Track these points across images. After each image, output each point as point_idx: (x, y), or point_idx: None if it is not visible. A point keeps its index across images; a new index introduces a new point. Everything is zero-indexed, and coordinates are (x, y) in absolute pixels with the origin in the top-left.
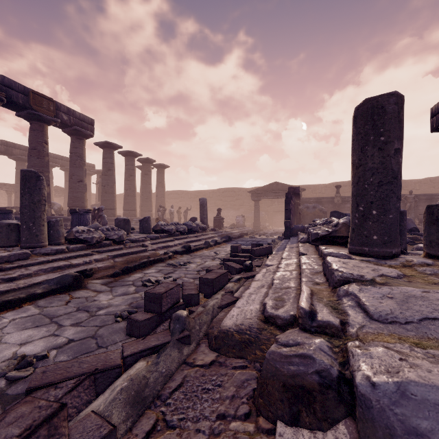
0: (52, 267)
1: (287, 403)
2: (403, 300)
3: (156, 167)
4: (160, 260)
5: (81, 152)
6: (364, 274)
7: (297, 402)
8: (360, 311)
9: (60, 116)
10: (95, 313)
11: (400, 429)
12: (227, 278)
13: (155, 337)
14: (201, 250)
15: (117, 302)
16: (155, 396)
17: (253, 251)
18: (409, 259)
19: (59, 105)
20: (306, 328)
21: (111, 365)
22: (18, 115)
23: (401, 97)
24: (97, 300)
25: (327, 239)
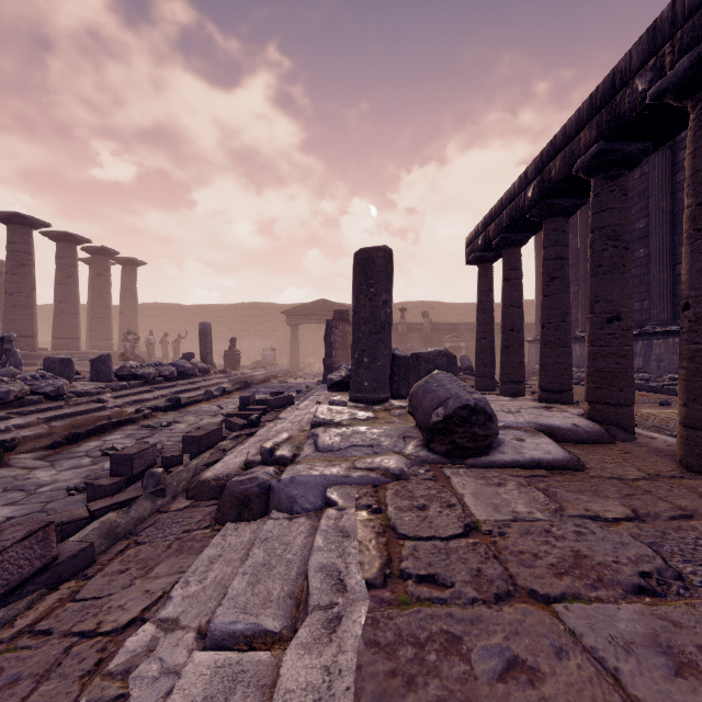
0: None
1: (236, 510)
2: (349, 435)
3: (121, 263)
4: (130, 422)
5: None
6: (336, 418)
7: (243, 508)
8: (313, 447)
9: None
10: (35, 491)
11: (284, 497)
12: (220, 435)
13: (125, 494)
14: (198, 403)
15: (66, 477)
16: (127, 534)
17: (269, 402)
18: (393, 404)
19: None
20: (266, 462)
21: (78, 518)
22: None
23: (389, 252)
24: (34, 478)
25: (342, 385)
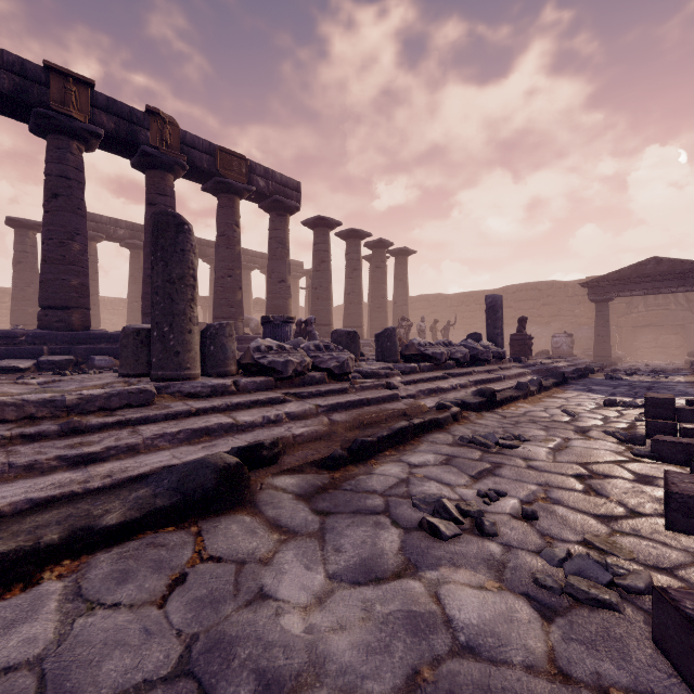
0: (189, 430)
1: None
2: None
3: (394, 255)
4: (435, 425)
5: (284, 236)
6: None
7: None
8: None
9: (254, 183)
10: None
11: None
12: None
13: None
14: (514, 401)
15: (344, 643)
16: None
17: None
18: None
19: (253, 165)
20: None
21: None
22: (204, 189)
23: None
24: (270, 599)
25: None
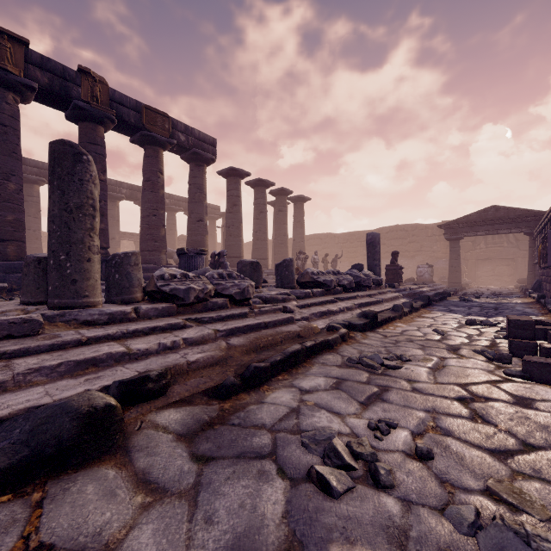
0: (72, 362)
1: None
2: None
3: (293, 201)
4: (326, 346)
5: (201, 183)
6: None
7: None
8: None
9: (176, 137)
10: None
11: None
12: None
13: None
14: (392, 321)
15: None
16: None
17: None
18: None
19: (175, 122)
20: None
21: None
22: (132, 141)
23: None
24: None
25: None
